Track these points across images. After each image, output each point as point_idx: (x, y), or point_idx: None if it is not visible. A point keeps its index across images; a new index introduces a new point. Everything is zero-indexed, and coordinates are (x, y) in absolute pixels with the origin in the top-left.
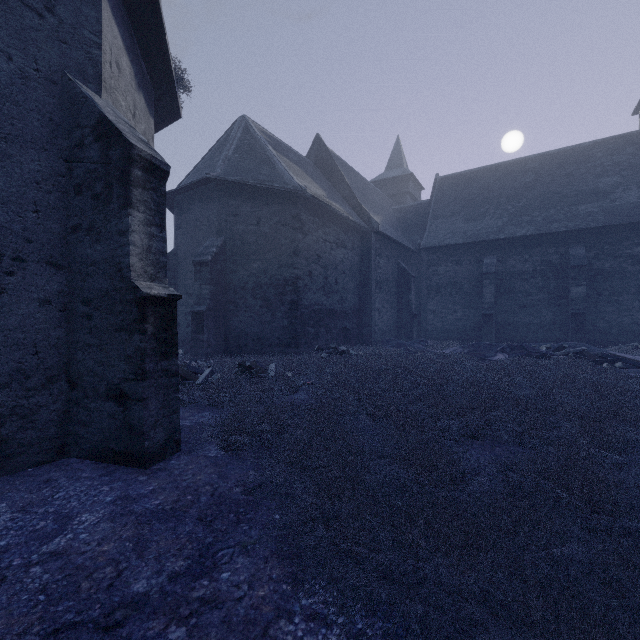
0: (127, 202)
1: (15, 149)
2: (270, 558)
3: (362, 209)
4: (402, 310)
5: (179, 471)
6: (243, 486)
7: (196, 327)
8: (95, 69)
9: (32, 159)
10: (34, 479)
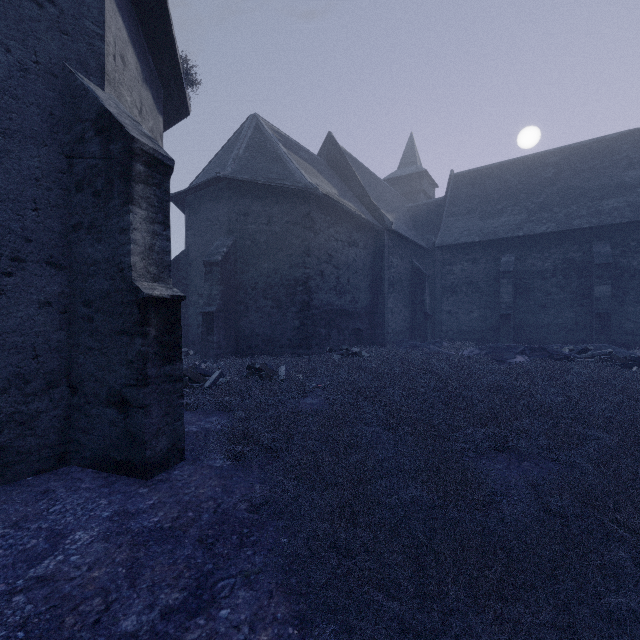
0: (128, 198)
1: (14, 145)
2: (275, 592)
3: (375, 207)
4: (416, 310)
5: (182, 483)
6: (248, 502)
7: (206, 328)
8: (98, 61)
9: (31, 155)
10: (32, 489)
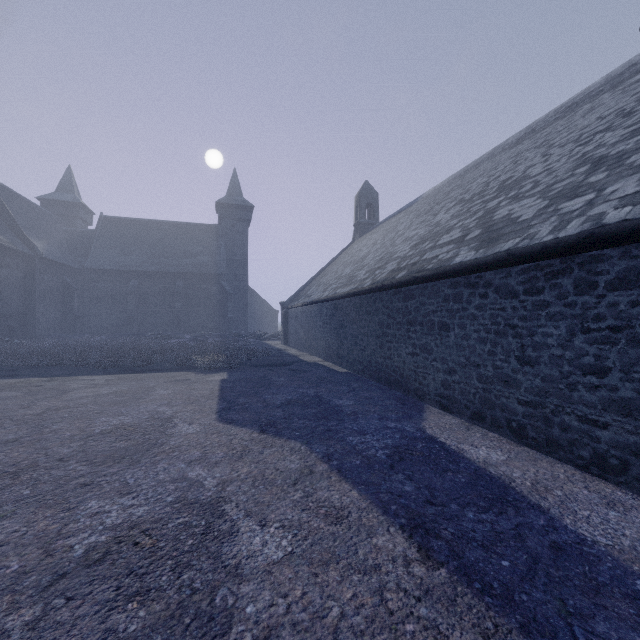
0: None
1: None
2: None
3: (27, 239)
4: (67, 313)
5: None
6: None
7: None
8: None
9: None
10: None
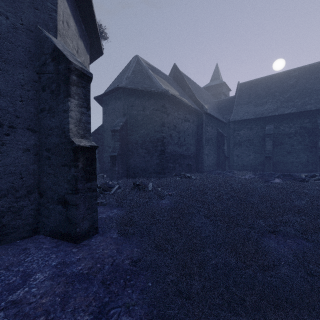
0: (68, 94)
1: (10, 67)
2: (143, 319)
3: (198, 101)
4: (219, 154)
5: (95, 246)
6: (130, 259)
7: (112, 163)
8: (54, 24)
9: (19, 72)
10: (18, 247)
